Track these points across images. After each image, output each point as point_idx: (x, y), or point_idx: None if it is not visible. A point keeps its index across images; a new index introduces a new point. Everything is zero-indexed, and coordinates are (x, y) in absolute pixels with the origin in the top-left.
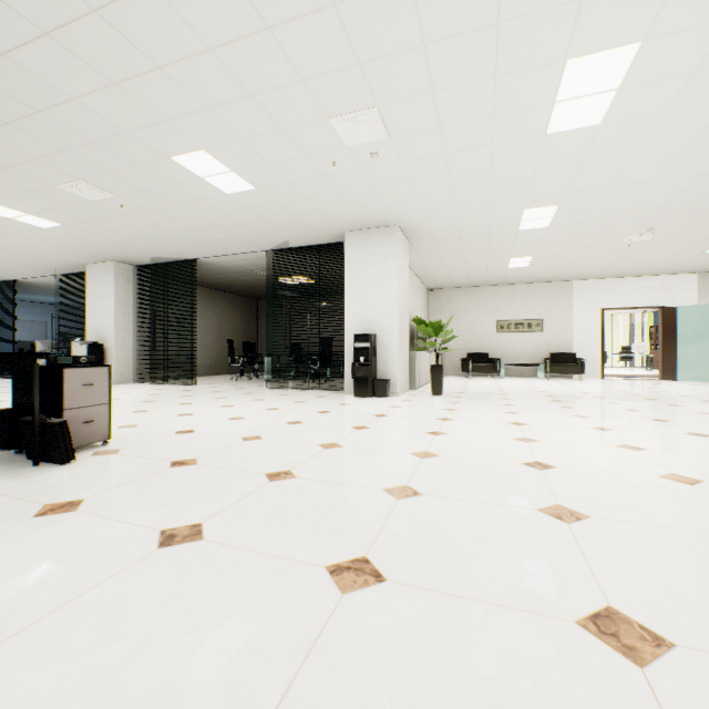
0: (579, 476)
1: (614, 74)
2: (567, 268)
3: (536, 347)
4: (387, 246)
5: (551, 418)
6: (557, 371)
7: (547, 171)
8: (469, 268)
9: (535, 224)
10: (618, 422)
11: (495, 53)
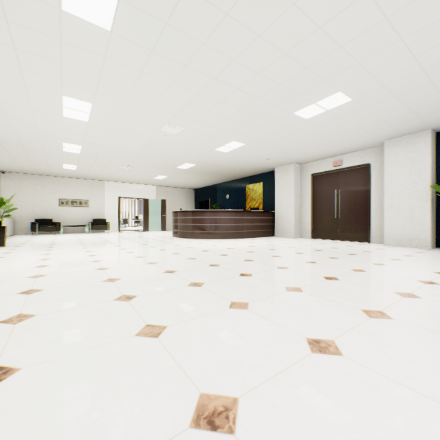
0: (58, 266)
1: (87, 108)
2: (100, 174)
3: (85, 215)
4: None
5: (70, 250)
6: (96, 229)
7: (70, 130)
8: (35, 164)
9: (73, 150)
10: (100, 248)
11: (23, 78)
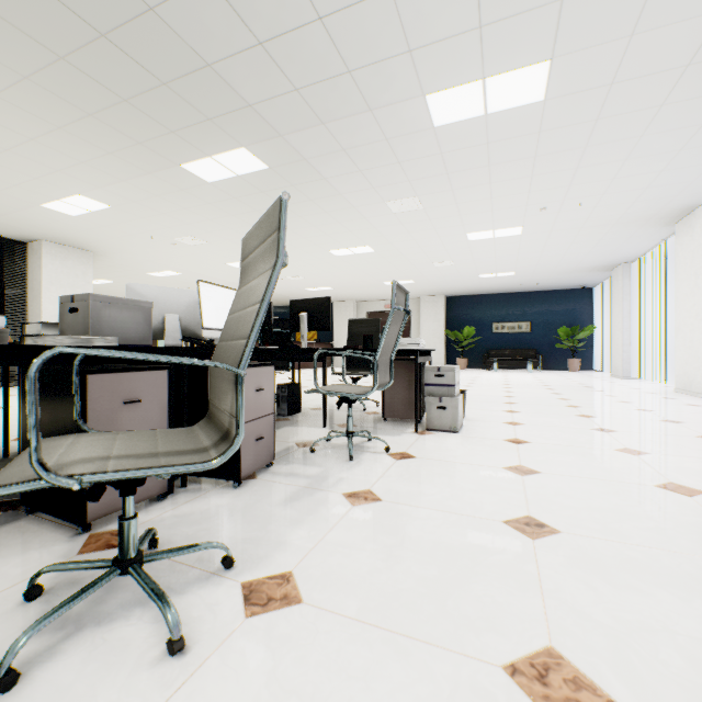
0: (277, 381)
1: None
2: (117, 290)
3: None
4: (85, 265)
5: None
6: None
7: (206, 268)
8: None
9: (159, 275)
10: None
11: None
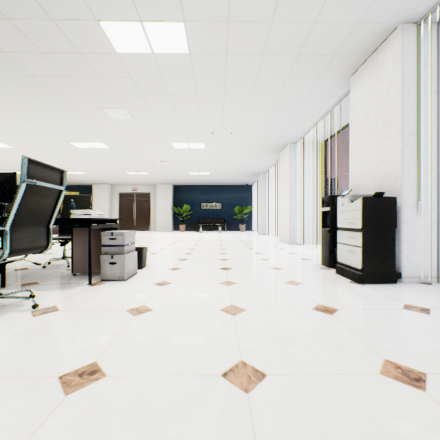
0: None
1: (3, 147)
2: None
3: None
4: None
5: None
6: None
7: None
8: None
9: None
10: None
11: None
